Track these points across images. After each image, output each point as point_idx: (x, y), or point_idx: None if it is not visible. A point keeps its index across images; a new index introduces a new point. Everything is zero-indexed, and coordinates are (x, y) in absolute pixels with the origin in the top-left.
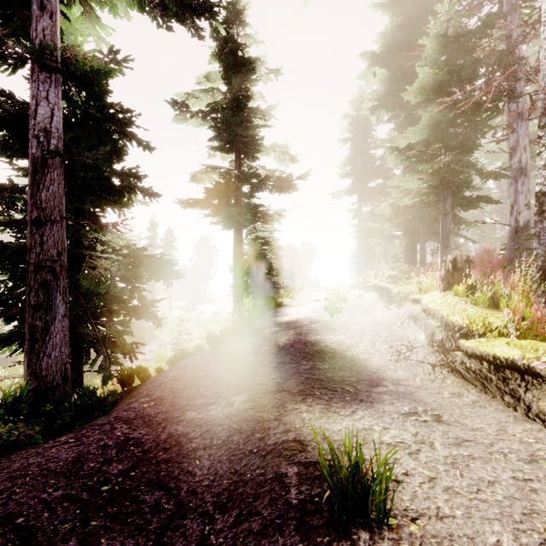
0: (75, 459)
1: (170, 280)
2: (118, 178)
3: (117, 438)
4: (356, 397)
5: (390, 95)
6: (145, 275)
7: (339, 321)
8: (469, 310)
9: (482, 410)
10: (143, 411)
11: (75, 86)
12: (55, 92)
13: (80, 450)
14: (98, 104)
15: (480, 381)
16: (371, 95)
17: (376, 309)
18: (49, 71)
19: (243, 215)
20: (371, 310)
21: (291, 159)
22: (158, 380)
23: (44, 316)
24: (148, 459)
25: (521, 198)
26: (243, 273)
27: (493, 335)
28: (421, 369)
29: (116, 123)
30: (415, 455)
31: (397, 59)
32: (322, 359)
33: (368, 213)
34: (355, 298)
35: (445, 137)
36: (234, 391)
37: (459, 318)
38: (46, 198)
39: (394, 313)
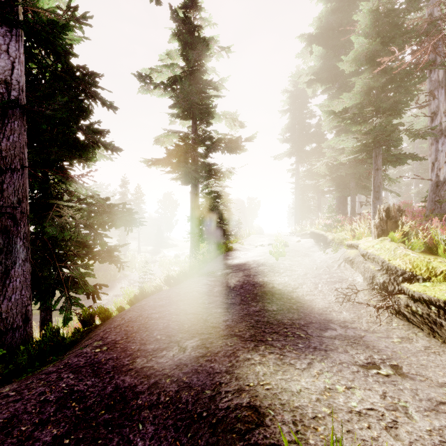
0: (7, 420)
1: (138, 228)
2: (84, 135)
3: (60, 391)
4: (308, 344)
5: (324, 70)
6: (108, 223)
7: (284, 264)
8: (411, 255)
9: (438, 358)
10: (94, 357)
11: (36, 41)
12: (15, 46)
13: (16, 408)
14: (65, 67)
15: (428, 325)
16: (308, 70)
17: (313, 253)
18: (9, 25)
19: (199, 172)
20: (309, 253)
21: (240, 125)
22: (115, 321)
23: (4, 260)
24: (87, 420)
25: (441, 156)
26: (199, 222)
27: (438, 280)
28: (364, 311)
29: (81, 83)
30: (393, 430)
31: (330, 39)
32: (270, 300)
33: (304, 172)
34: (294, 243)
35: (377, 101)
36: (186, 334)
37: (401, 263)
38: (6, 147)
39: (331, 257)
